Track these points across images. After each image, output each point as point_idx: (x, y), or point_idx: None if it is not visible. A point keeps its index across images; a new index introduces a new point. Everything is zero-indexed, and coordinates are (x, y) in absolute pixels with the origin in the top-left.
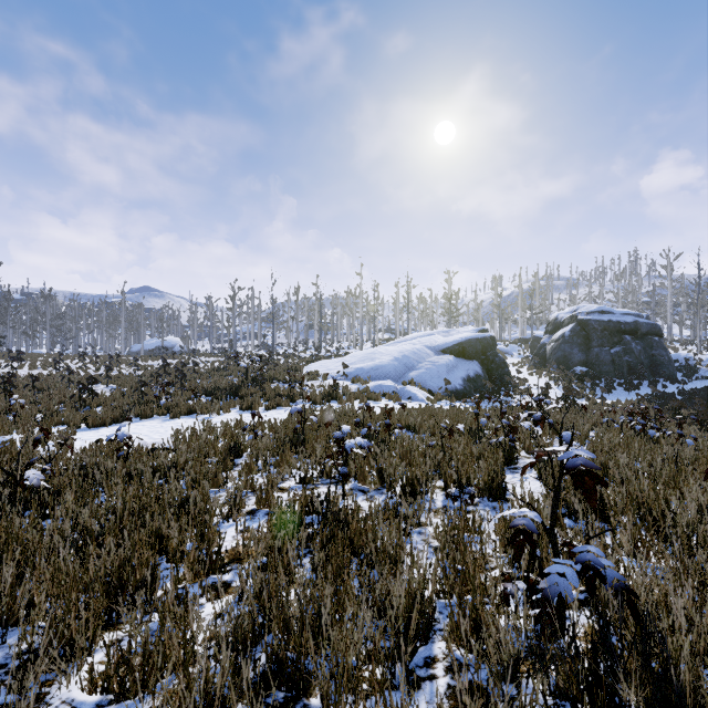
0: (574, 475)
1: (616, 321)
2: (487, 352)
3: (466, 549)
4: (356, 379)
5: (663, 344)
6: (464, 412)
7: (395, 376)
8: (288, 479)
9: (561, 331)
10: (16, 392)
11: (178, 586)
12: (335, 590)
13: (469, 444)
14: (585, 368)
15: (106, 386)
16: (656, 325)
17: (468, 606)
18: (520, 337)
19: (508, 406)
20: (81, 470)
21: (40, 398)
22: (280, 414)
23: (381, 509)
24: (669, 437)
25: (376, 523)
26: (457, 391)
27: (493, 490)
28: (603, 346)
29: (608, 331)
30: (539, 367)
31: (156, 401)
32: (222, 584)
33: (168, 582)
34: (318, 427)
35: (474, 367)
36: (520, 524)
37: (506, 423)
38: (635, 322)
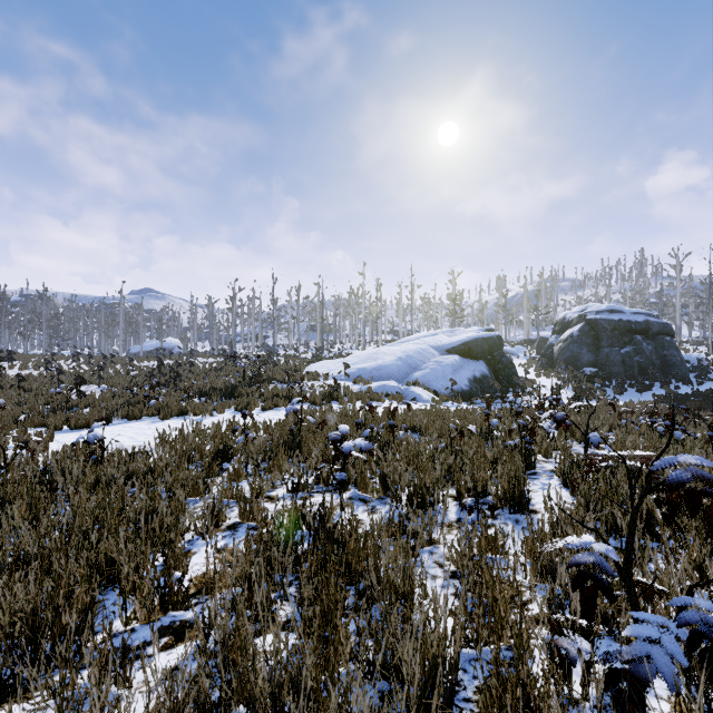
0: (686, 493)
1: (627, 320)
2: (493, 352)
3: (495, 582)
4: (358, 380)
5: (674, 344)
6: (472, 413)
7: (399, 377)
8: (279, 486)
9: (569, 331)
10: (1, 392)
11: (126, 628)
12: (324, 641)
13: (482, 446)
14: (595, 369)
15: (98, 387)
16: (668, 325)
17: (510, 678)
18: (526, 338)
19: (518, 407)
20: (43, 476)
21: (25, 399)
22: (277, 415)
23: (384, 524)
24: (695, 439)
25: (379, 540)
26: (463, 391)
27: (515, 500)
28: (613, 346)
29: (619, 330)
30: (546, 368)
31: (147, 401)
32: (183, 625)
33: (115, 621)
34: (316, 429)
35: (480, 368)
36: (586, 562)
37: (522, 423)
38: (646, 321)
